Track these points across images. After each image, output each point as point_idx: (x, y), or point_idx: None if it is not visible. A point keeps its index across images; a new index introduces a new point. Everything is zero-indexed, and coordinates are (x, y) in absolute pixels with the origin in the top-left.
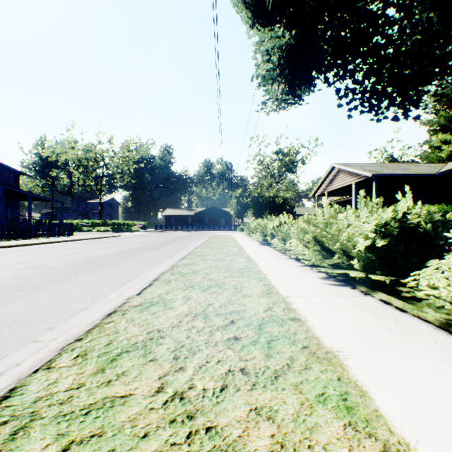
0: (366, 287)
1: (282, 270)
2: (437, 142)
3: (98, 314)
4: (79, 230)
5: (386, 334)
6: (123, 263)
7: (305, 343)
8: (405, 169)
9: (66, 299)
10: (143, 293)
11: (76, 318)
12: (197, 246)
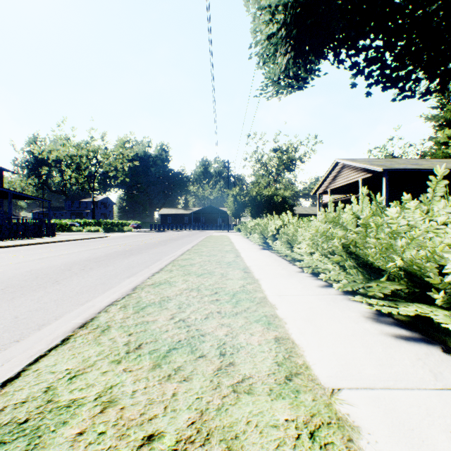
0: None
1: (297, 295)
2: (443, 138)
3: None
4: (68, 230)
5: None
6: (76, 279)
7: None
8: (417, 164)
9: None
10: (21, 376)
11: None
12: (185, 250)
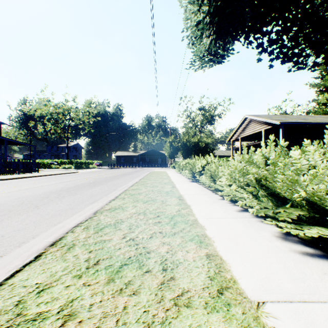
0: None
1: (221, 218)
2: (323, 100)
3: None
4: (49, 167)
5: None
6: (52, 205)
7: None
8: (305, 119)
9: None
10: None
11: None
12: (134, 182)
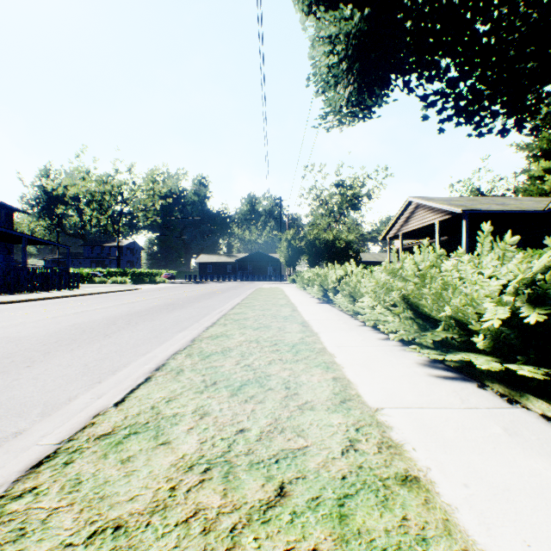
0: (502, 384)
1: (356, 346)
2: (538, 171)
3: (15, 464)
4: (90, 281)
5: None
6: (126, 333)
7: None
8: (503, 204)
9: None
10: (127, 400)
11: None
12: (235, 304)
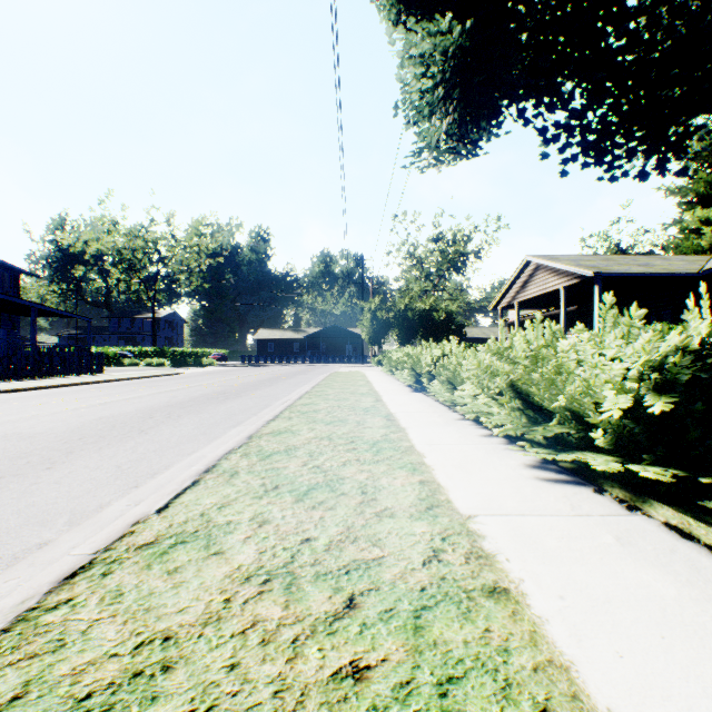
0: (624, 488)
1: (452, 444)
2: (694, 222)
3: (46, 575)
4: (117, 364)
5: None
6: (167, 428)
7: (539, 695)
8: (647, 265)
9: (18, 516)
10: (171, 506)
11: (9, 574)
12: (303, 392)
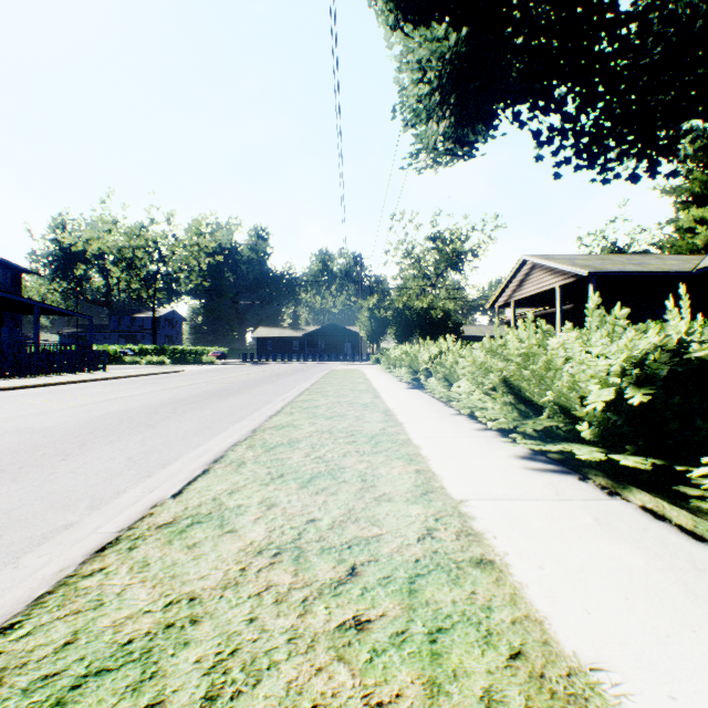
0: (607, 476)
1: (447, 437)
2: (689, 221)
3: (78, 549)
4: (118, 361)
5: (688, 608)
6: (173, 423)
7: (515, 641)
8: (641, 264)
9: (42, 501)
10: (185, 492)
11: (42, 550)
12: (303, 389)
